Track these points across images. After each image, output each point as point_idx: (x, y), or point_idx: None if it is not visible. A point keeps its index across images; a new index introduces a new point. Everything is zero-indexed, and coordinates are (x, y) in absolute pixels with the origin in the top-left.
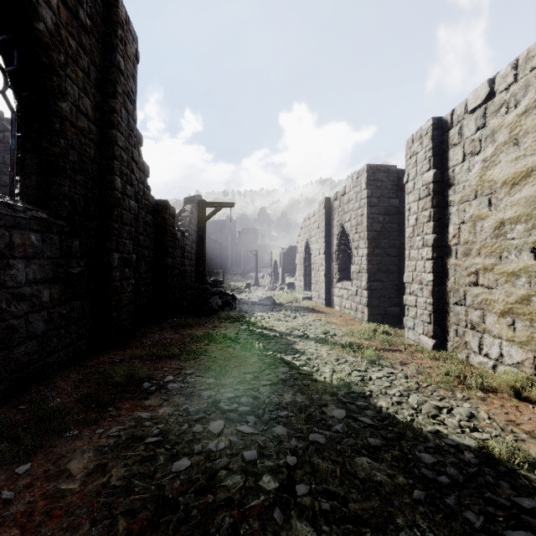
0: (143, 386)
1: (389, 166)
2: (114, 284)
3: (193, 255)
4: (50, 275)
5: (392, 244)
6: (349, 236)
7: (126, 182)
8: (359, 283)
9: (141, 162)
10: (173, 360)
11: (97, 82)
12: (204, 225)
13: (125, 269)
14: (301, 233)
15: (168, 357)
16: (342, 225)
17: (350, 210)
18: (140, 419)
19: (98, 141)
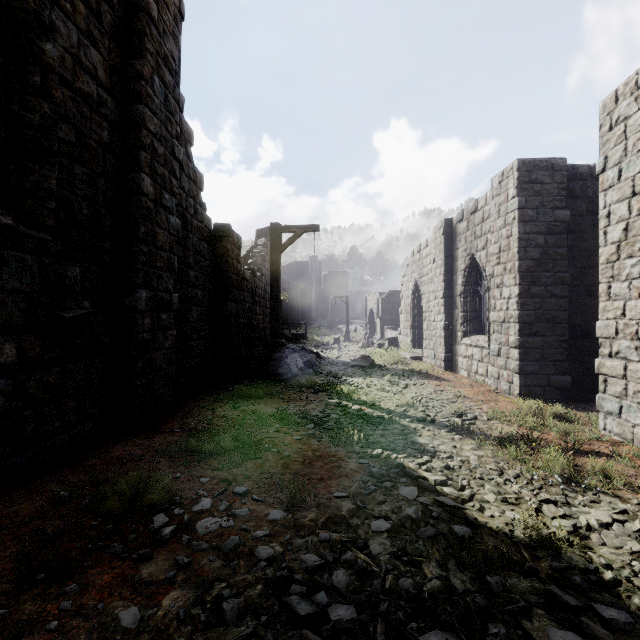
0: (153, 522)
1: (553, 159)
2: (140, 336)
3: (267, 301)
4: (19, 319)
5: (559, 278)
6: (484, 270)
7: (161, 186)
8: (504, 338)
9: (191, 167)
10: (221, 460)
11: (115, 32)
12: (279, 258)
13: (160, 314)
14: (408, 271)
15: (214, 454)
16: (472, 256)
17: (485, 233)
18: (115, 627)
19: (116, 120)
